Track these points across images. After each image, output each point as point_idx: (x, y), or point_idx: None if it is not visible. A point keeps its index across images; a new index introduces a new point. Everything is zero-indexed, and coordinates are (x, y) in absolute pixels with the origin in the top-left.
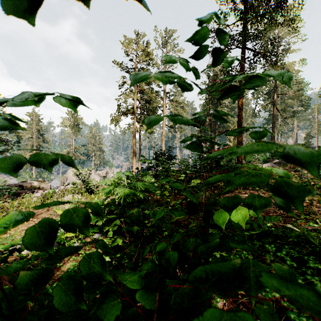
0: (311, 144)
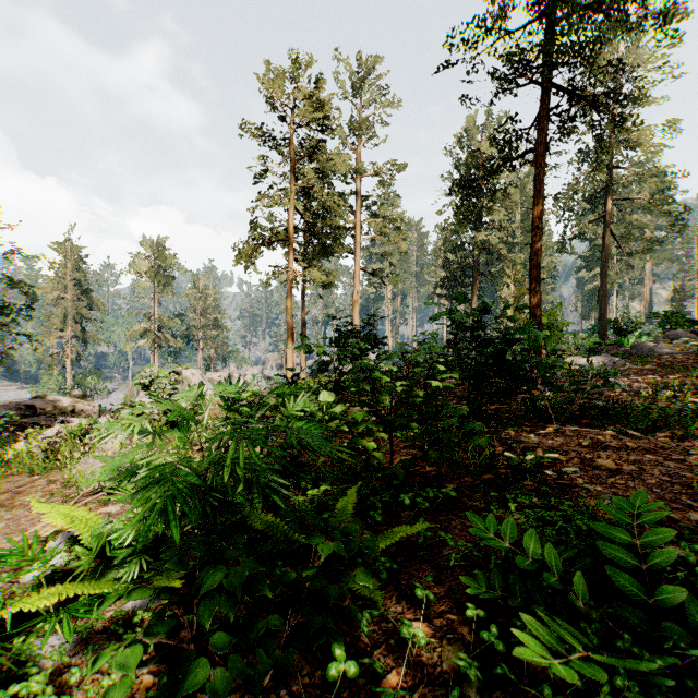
0: (685, 313)
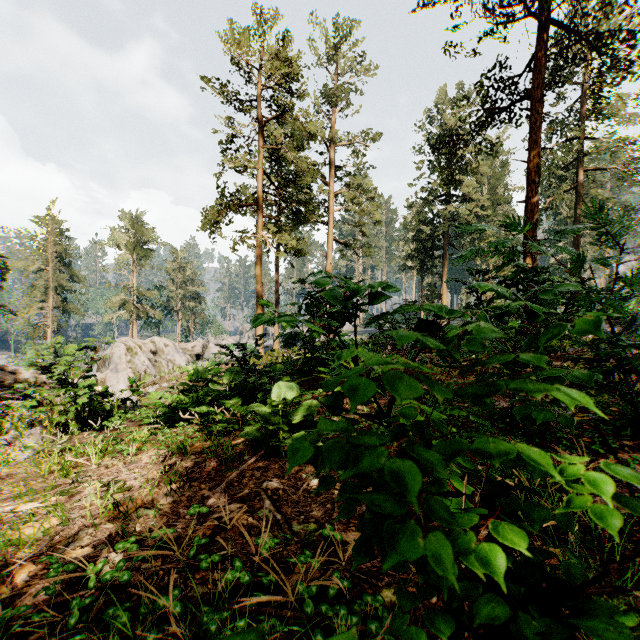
0: None
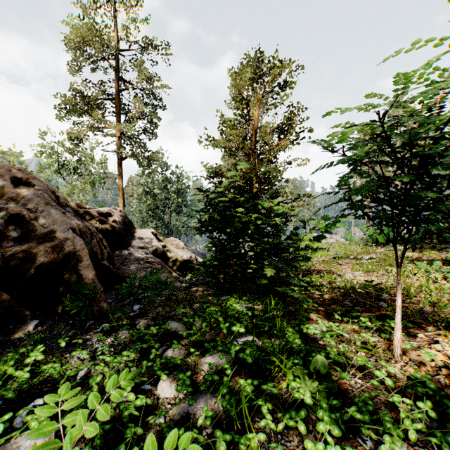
0: None
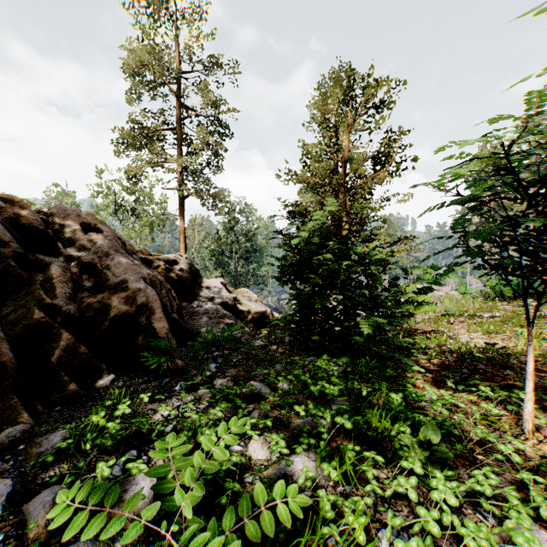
0: None
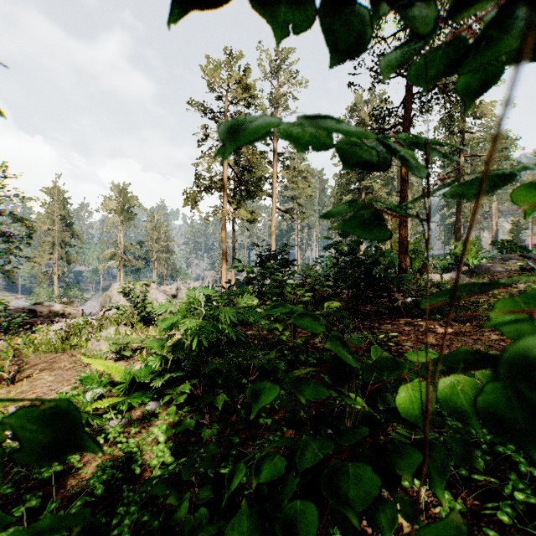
0: (521, 241)
